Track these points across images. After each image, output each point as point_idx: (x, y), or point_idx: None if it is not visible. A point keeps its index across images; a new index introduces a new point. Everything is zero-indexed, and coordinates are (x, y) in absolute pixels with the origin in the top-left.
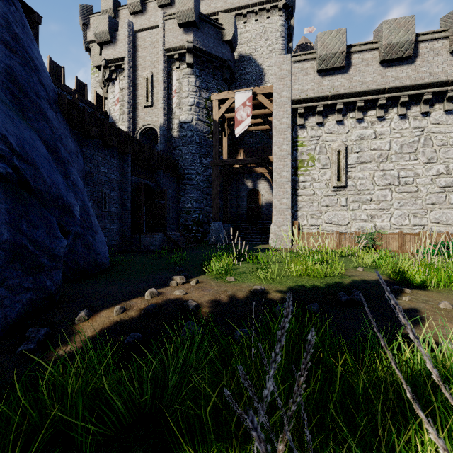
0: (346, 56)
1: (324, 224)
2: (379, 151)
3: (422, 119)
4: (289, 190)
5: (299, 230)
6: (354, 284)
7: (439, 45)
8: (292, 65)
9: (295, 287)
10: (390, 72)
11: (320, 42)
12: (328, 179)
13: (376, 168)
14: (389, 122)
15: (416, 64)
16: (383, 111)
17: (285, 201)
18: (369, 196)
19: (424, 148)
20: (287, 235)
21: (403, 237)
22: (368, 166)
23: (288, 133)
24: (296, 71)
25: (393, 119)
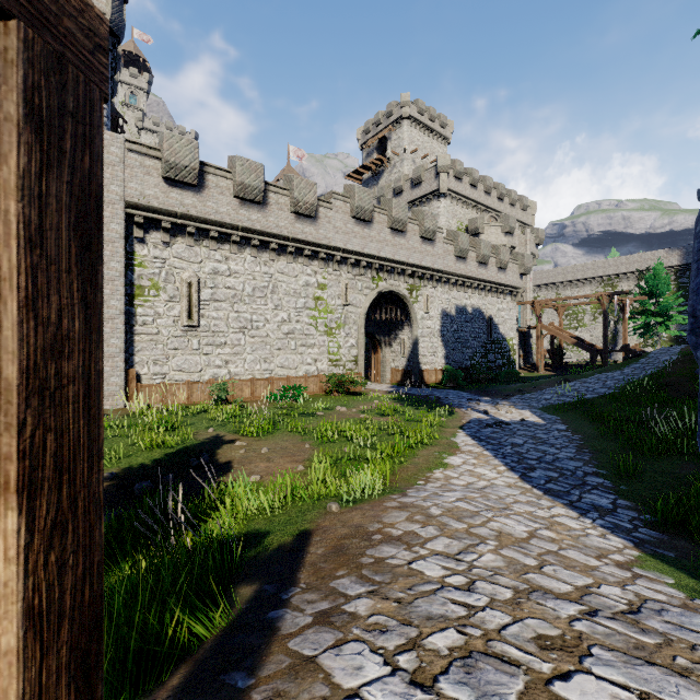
0: (199, 173)
1: (172, 371)
2: (233, 291)
3: (271, 266)
4: (121, 326)
5: (137, 381)
6: (205, 448)
7: (283, 202)
8: (127, 153)
9: (149, 463)
10: (244, 211)
11: (167, 143)
12: (178, 315)
13: (231, 308)
14: (243, 261)
15: (266, 212)
16: (237, 248)
17: (115, 342)
18: (224, 339)
19: (272, 294)
20: (119, 390)
21: (256, 383)
22: (223, 306)
23: (120, 246)
24: (132, 163)
25: (247, 259)
